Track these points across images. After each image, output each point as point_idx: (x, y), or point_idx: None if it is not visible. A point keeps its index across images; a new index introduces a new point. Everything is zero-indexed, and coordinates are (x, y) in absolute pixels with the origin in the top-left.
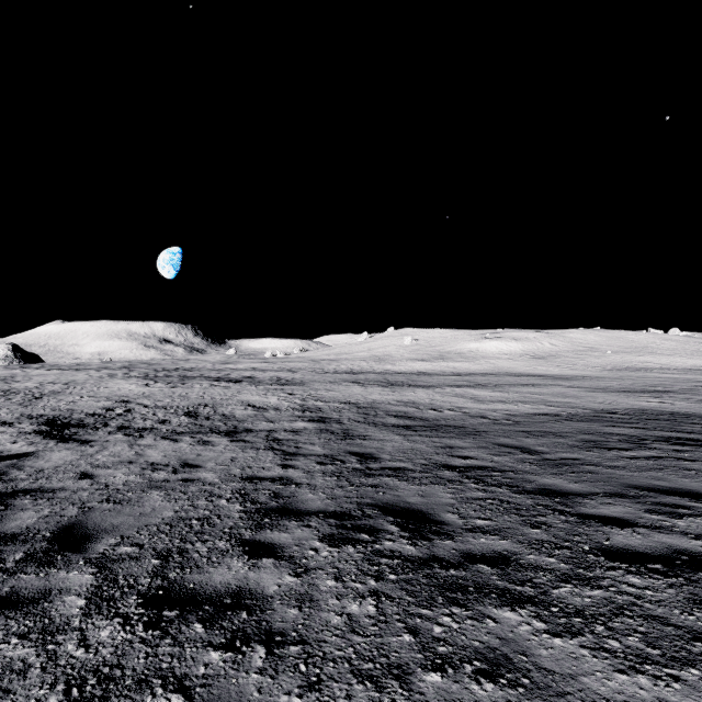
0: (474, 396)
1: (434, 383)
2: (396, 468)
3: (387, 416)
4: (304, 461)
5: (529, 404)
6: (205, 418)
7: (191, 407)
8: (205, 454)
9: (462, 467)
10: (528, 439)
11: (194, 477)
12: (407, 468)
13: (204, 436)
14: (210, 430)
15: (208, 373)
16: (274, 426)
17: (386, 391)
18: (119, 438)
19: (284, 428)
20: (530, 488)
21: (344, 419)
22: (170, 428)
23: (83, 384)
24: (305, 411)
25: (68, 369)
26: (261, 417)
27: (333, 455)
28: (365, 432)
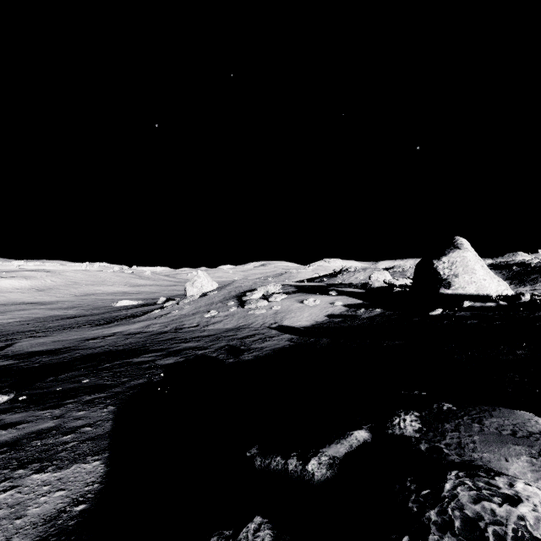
0: None
1: None
2: None
3: None
4: None
5: (13, 319)
6: None
7: None
8: None
9: None
10: (2, 327)
11: None
12: None
13: None
14: None
15: None
16: None
17: None
18: None
19: None
20: None
21: None
22: None
23: None
24: None
25: None
26: None
27: None
28: None
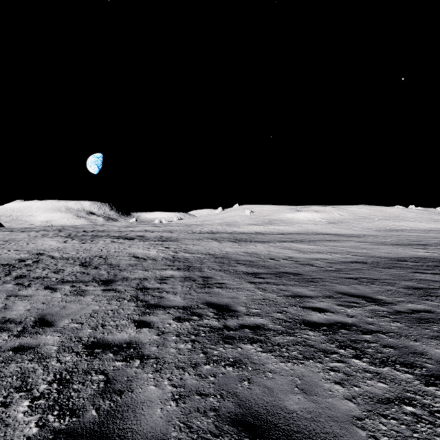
0: (298, 248)
1: (268, 239)
2: (255, 327)
3: (238, 264)
4: (162, 316)
5: (339, 254)
6: (94, 267)
7: (88, 258)
8: (70, 307)
9: (323, 325)
10: (361, 286)
11: (33, 343)
12: (267, 327)
13: (84, 284)
14: (92, 278)
15: (113, 233)
16: (148, 274)
17: (235, 245)
18: (6, 287)
19: (155, 276)
20: (436, 371)
21: (205, 267)
22: (60, 277)
23: (19, 241)
24: (175, 261)
25: (17, 231)
26: (140, 266)
27: (192, 308)
28: (221, 280)
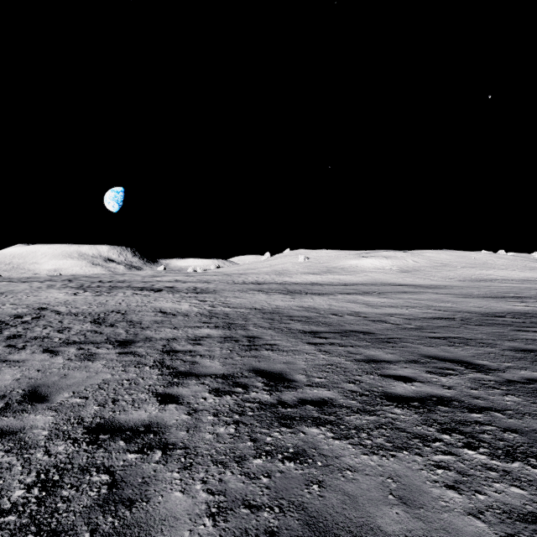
0: (365, 302)
1: (327, 291)
2: (321, 402)
3: (292, 321)
4: (194, 387)
5: (417, 308)
6: (110, 325)
7: (102, 314)
8: (73, 375)
9: (413, 400)
10: (453, 348)
11: (15, 426)
12: (336, 402)
13: (94, 346)
14: (106, 339)
15: (136, 284)
16: (177, 333)
17: (287, 297)
18: None
19: (187, 335)
20: None
21: (250, 325)
22: (65, 337)
23: (17, 293)
24: (212, 317)
25: (17, 281)
26: (167, 323)
27: (235, 376)
28: (272, 340)
